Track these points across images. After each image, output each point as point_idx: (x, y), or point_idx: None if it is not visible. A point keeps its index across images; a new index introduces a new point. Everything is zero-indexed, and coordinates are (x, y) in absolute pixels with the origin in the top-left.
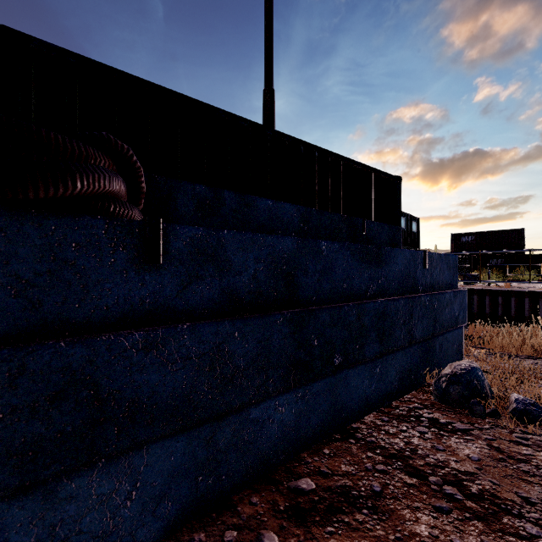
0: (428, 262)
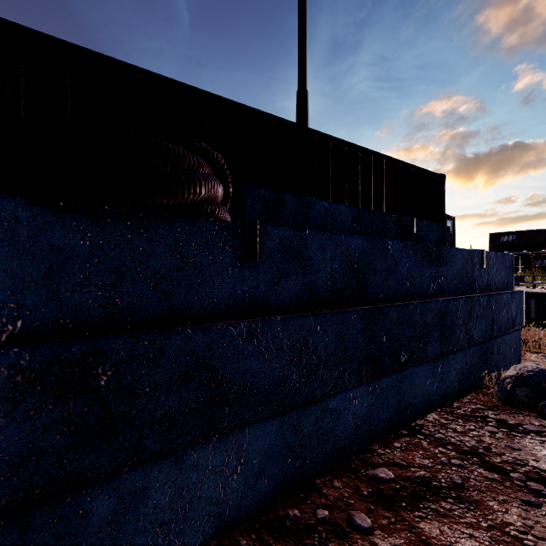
0: (484, 262)
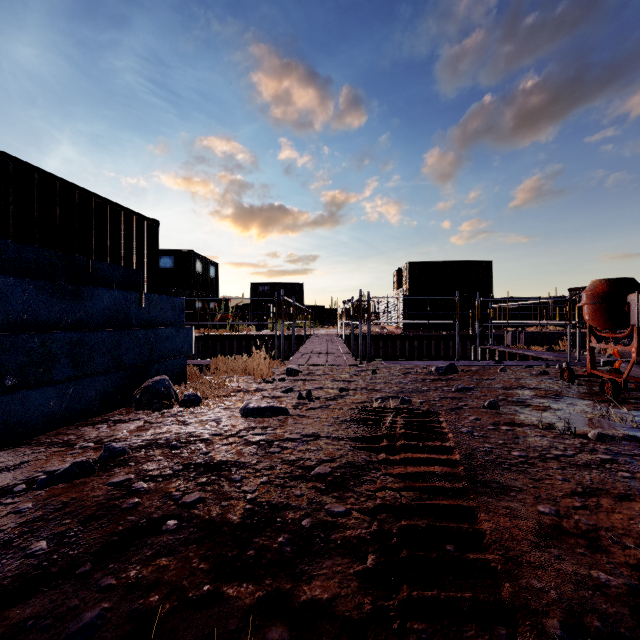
0: (145, 302)
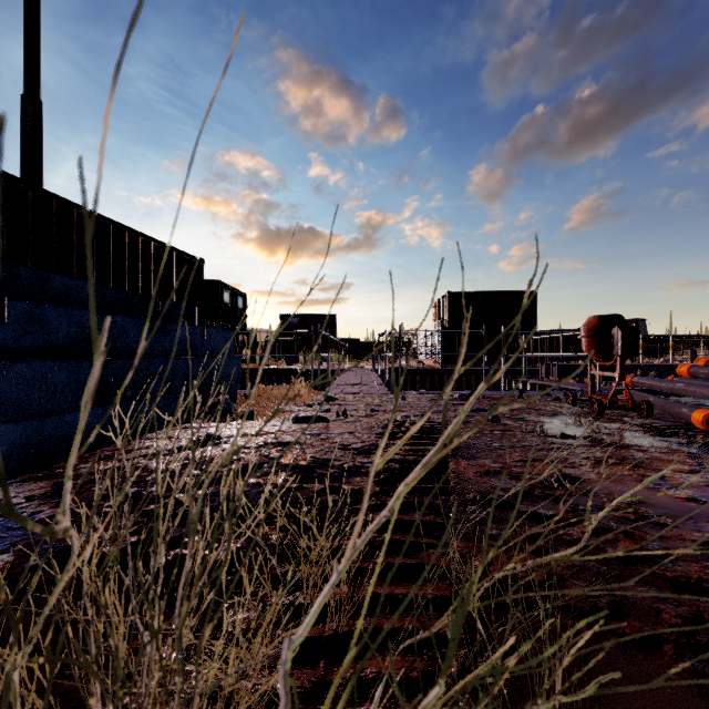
0: (207, 335)
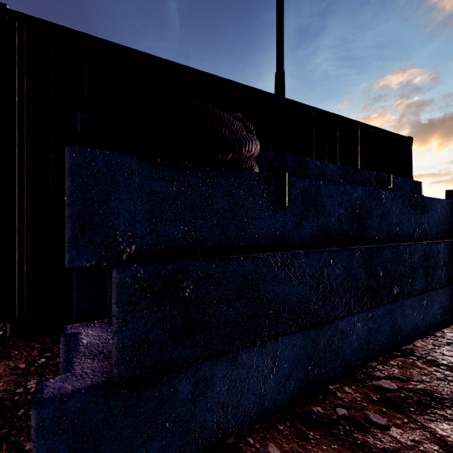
0: None
